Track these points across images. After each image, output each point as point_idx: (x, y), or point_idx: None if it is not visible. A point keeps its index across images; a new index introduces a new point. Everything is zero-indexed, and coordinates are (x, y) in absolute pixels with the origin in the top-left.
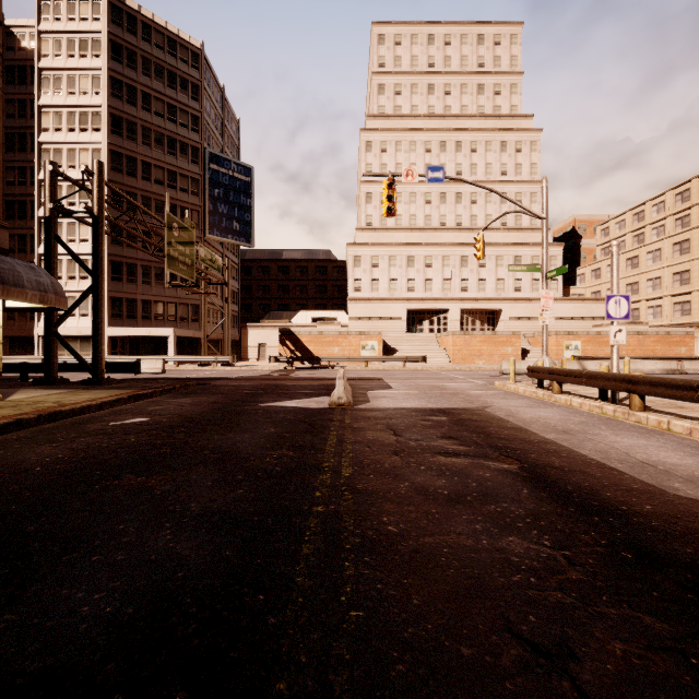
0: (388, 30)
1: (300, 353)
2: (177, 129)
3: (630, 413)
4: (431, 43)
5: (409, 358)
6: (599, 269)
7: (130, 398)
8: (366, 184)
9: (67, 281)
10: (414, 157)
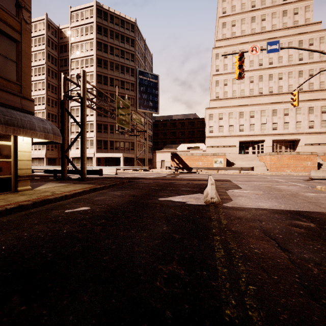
0: None
1: (181, 165)
2: (124, 61)
3: None
4: None
5: (242, 168)
6: None
7: (91, 190)
8: (215, 76)
9: None
10: None
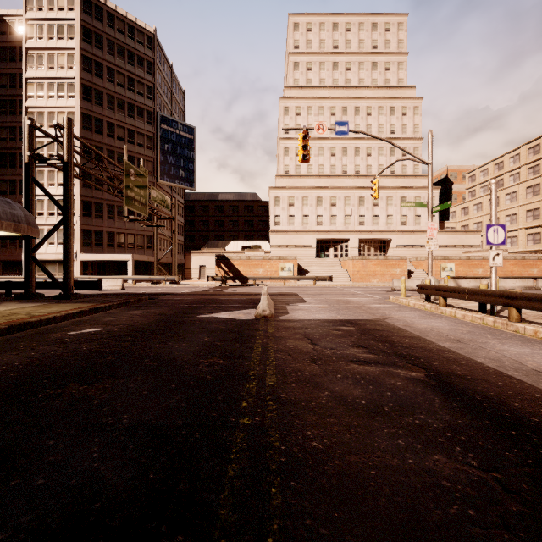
0: (301, 19)
1: (232, 273)
2: (135, 97)
3: (509, 323)
4: (336, 29)
5: (318, 278)
6: (467, 207)
7: (91, 310)
8: (284, 140)
9: (47, 216)
10: (322, 119)
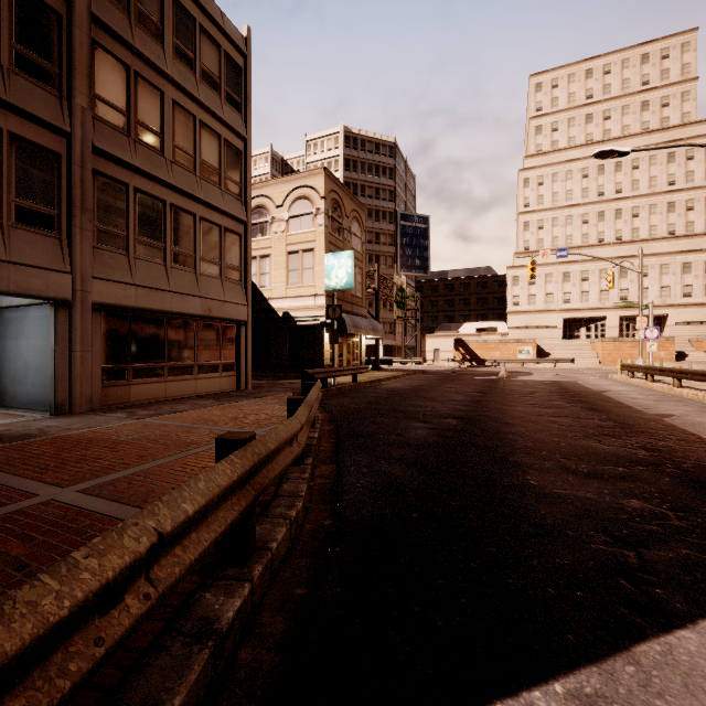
0: (545, 77)
1: (469, 356)
2: (380, 203)
3: (646, 383)
4: (589, 76)
5: (558, 360)
6: None
7: (406, 374)
8: (524, 214)
9: None
10: (570, 185)
